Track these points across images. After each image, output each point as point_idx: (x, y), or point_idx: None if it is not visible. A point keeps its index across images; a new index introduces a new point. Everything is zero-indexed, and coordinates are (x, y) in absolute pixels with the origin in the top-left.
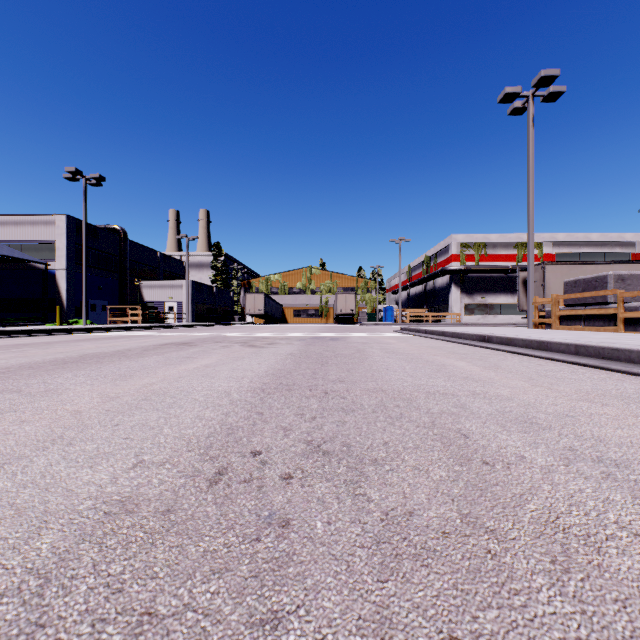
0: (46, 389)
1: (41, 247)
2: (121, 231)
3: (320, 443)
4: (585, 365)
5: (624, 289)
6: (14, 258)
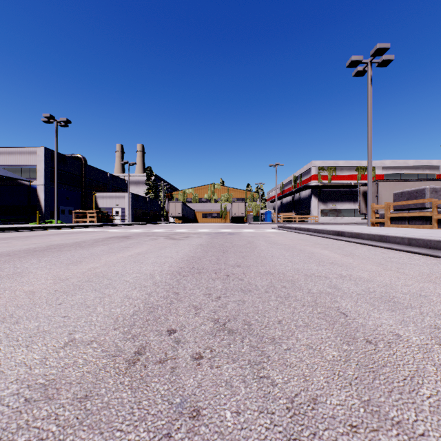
0: (14, 272)
1: (26, 169)
2: (82, 158)
3: (225, 321)
4: (417, 253)
5: (437, 198)
6: (7, 177)
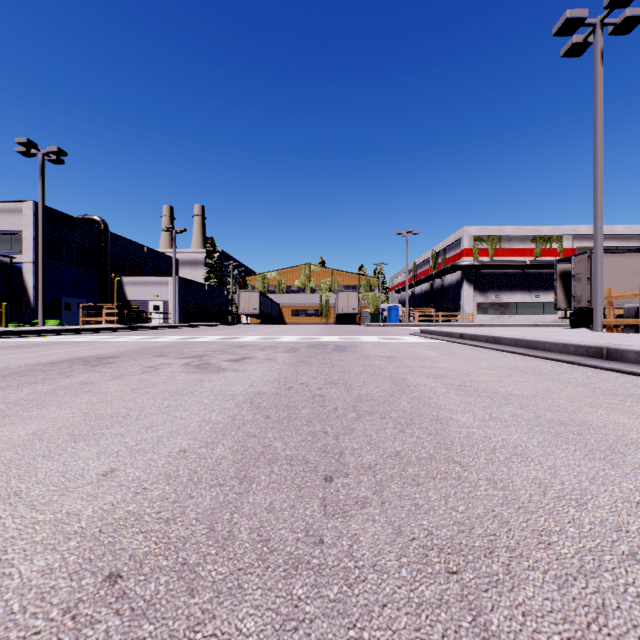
0: None
1: (6, 238)
2: (101, 222)
3: None
4: None
5: None
6: None
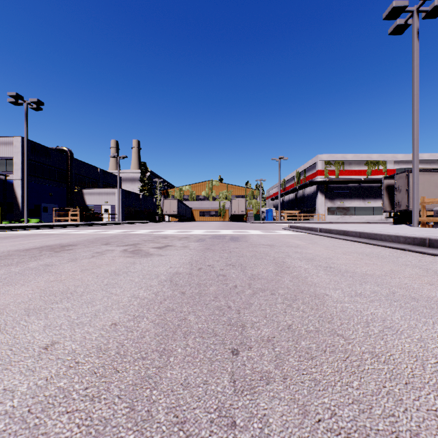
0: None
1: (2, 162)
2: (68, 151)
3: None
4: None
5: None
6: None
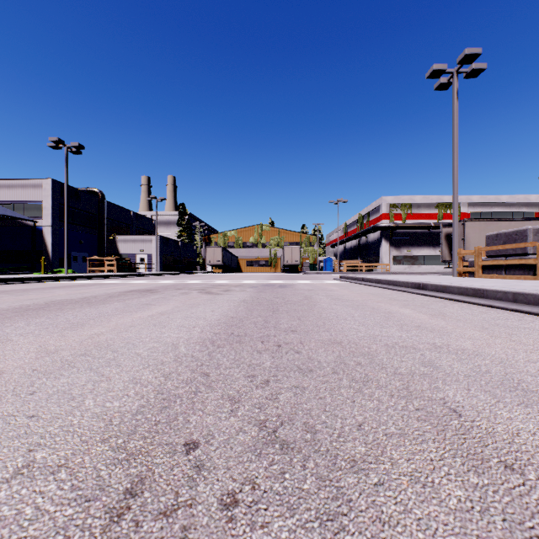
0: None
1: (30, 207)
2: (99, 193)
3: (276, 426)
4: (528, 313)
5: None
6: (6, 216)
